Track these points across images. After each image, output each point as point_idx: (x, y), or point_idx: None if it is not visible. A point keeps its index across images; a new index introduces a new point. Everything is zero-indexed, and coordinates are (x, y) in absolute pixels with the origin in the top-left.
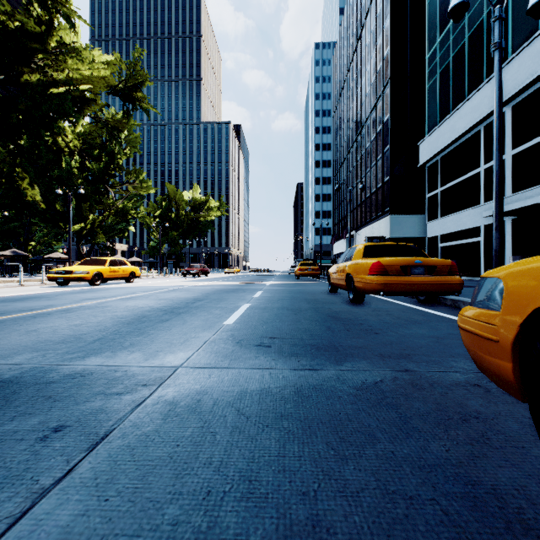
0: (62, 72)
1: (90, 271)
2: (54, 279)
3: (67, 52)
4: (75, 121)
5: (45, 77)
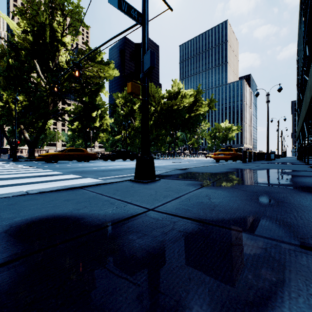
0: (198, 111)
1: (212, 155)
2: (206, 157)
3: (199, 107)
4: (201, 122)
5: (195, 113)
